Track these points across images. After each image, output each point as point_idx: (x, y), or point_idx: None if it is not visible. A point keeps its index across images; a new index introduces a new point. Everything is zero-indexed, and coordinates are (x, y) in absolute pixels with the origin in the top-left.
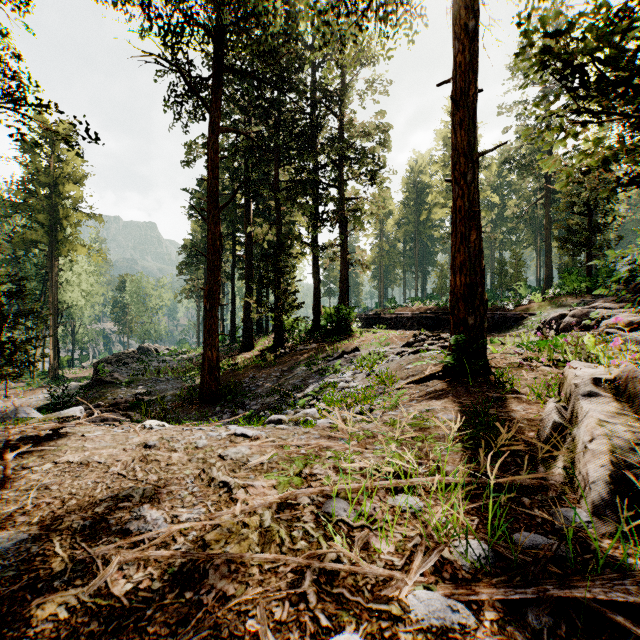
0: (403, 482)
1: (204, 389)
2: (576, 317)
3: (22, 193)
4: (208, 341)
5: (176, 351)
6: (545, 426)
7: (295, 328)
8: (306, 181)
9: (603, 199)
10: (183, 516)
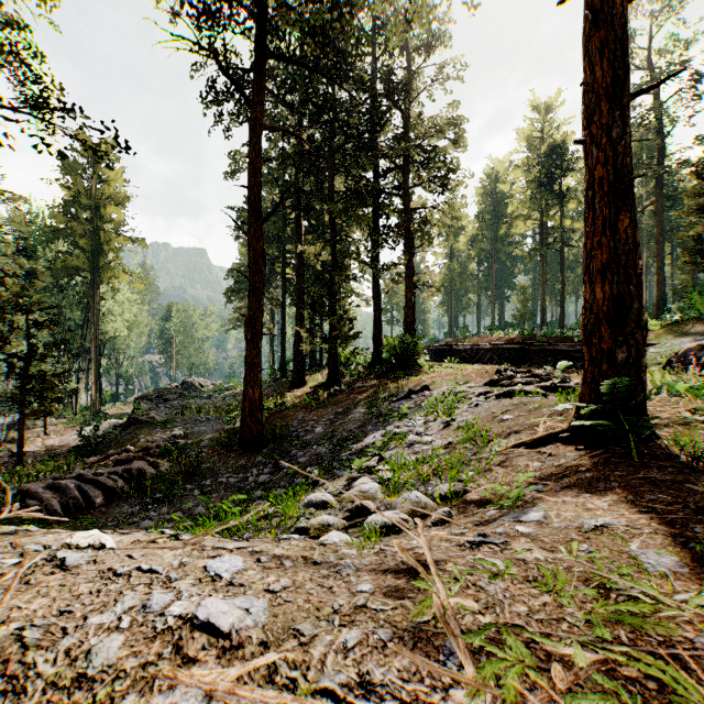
0: None
1: (244, 434)
2: None
3: (62, 217)
4: (249, 377)
5: (222, 386)
6: None
7: (352, 361)
8: (365, 190)
9: None
10: None
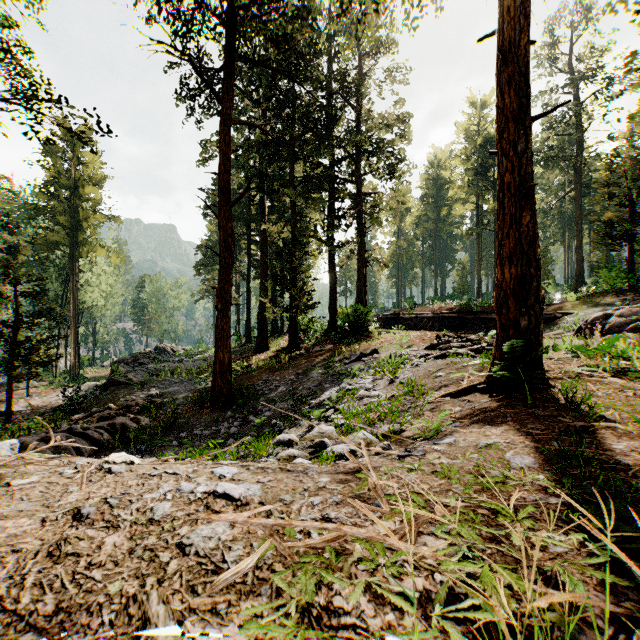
0: None
1: (215, 392)
2: (623, 317)
3: (44, 196)
4: (220, 342)
5: (192, 351)
6: None
7: (311, 328)
8: (322, 176)
9: None
10: None
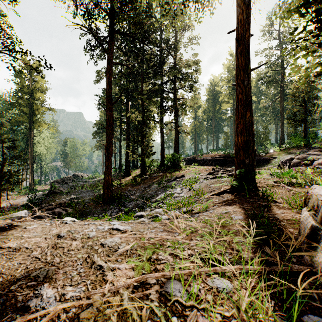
0: (218, 269)
1: (104, 196)
2: (299, 159)
3: (15, 97)
4: (106, 171)
5: (92, 176)
6: (304, 227)
7: (151, 165)
8: (157, 90)
9: (312, 97)
10: (68, 294)
